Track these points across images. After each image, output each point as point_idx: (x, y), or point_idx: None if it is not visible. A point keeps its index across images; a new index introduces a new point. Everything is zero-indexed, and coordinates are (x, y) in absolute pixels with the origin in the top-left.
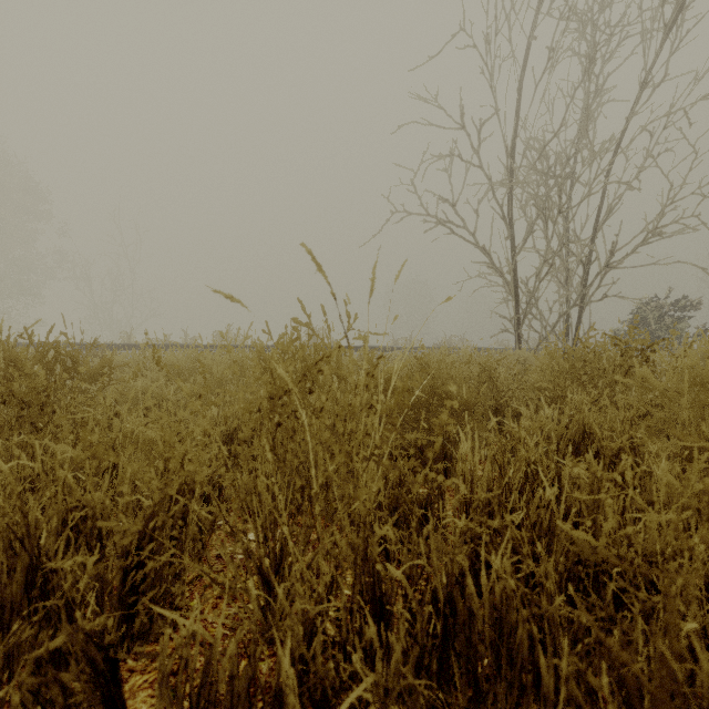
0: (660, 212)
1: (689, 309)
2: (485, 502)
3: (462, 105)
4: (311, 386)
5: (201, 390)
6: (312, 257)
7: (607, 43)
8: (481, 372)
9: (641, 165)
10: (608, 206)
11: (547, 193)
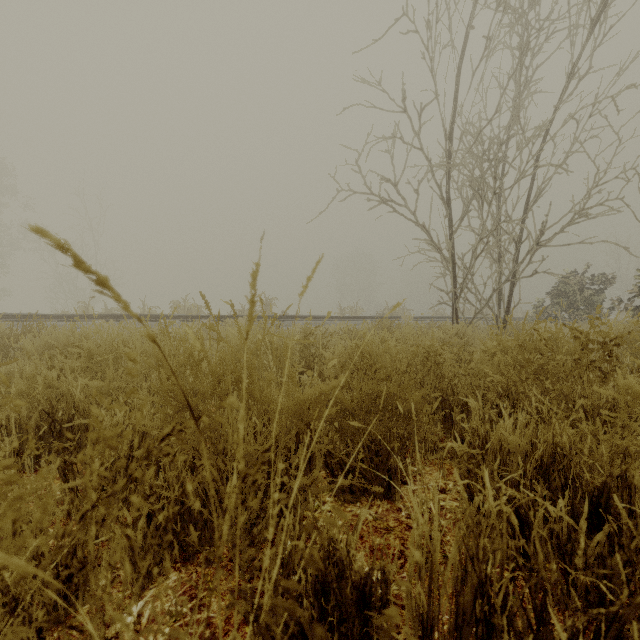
0: (586, 194)
1: (604, 283)
2: (450, 610)
3: (403, 90)
4: (153, 481)
5: (111, 386)
6: (77, 259)
7: (537, 36)
8: (425, 357)
9: (569, 151)
10: (538, 188)
11: (482, 175)
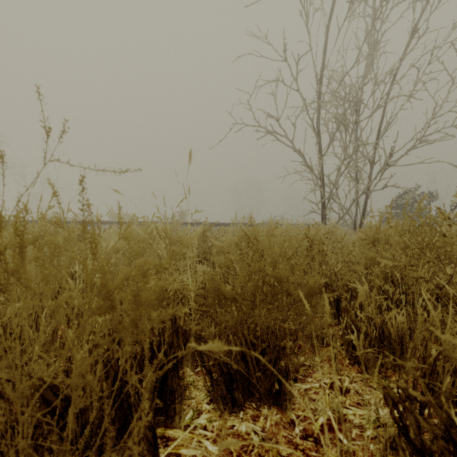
0: (425, 125)
1: (430, 198)
2: None
3: (284, 44)
4: None
5: None
6: None
7: (387, 3)
8: (309, 245)
9: (411, 92)
10: (386, 122)
11: (345, 111)
